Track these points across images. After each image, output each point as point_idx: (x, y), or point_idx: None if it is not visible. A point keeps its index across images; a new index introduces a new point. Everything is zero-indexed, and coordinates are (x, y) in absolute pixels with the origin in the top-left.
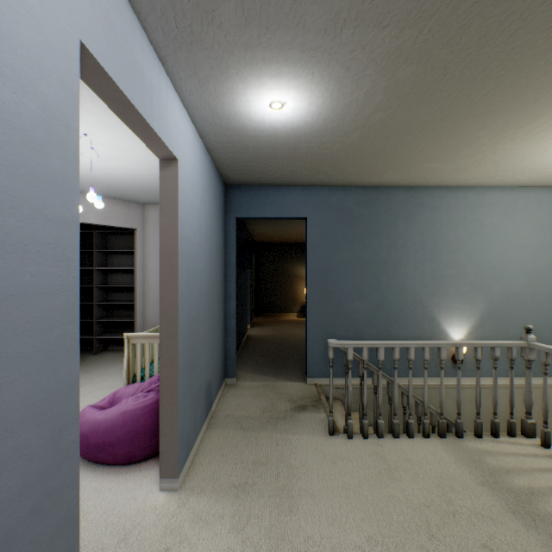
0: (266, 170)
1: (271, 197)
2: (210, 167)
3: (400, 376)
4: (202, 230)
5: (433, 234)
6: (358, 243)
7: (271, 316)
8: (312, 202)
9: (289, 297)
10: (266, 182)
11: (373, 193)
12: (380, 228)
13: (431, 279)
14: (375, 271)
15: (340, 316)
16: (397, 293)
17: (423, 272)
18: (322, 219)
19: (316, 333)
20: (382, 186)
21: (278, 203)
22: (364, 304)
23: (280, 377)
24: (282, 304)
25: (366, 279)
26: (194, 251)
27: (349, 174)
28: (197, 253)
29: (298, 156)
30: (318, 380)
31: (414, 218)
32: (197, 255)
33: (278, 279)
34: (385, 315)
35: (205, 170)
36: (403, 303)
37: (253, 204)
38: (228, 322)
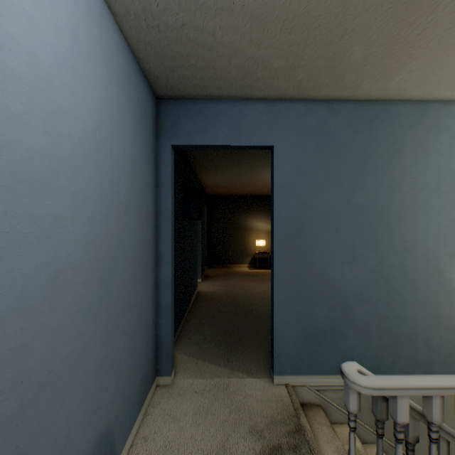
0: (213, 55)
1: (222, 115)
2: (109, 28)
3: (407, 372)
4: (65, 128)
5: (453, 169)
6: (347, 182)
7: (223, 268)
8: (281, 123)
9: (240, 249)
10: (215, 90)
11: (368, 111)
12: (379, 161)
13: (451, 233)
14: (371, 222)
15: (321, 286)
16: (402, 254)
17: (440, 224)
18: (295, 147)
19: (286, 311)
20: (381, 101)
21: (232, 124)
22: (355, 269)
23: (235, 367)
24: (234, 255)
25: (359, 234)
26: (6, 163)
27: (346, 68)
28: (35, 173)
29: (273, 3)
30: (290, 379)
31: (427, 146)
32: (35, 180)
33: (229, 231)
34: (386, 285)
35: (84, 10)
36: (411, 267)
37: (196, 126)
38: (160, 295)
